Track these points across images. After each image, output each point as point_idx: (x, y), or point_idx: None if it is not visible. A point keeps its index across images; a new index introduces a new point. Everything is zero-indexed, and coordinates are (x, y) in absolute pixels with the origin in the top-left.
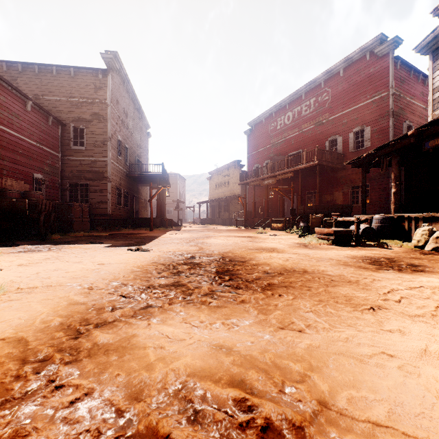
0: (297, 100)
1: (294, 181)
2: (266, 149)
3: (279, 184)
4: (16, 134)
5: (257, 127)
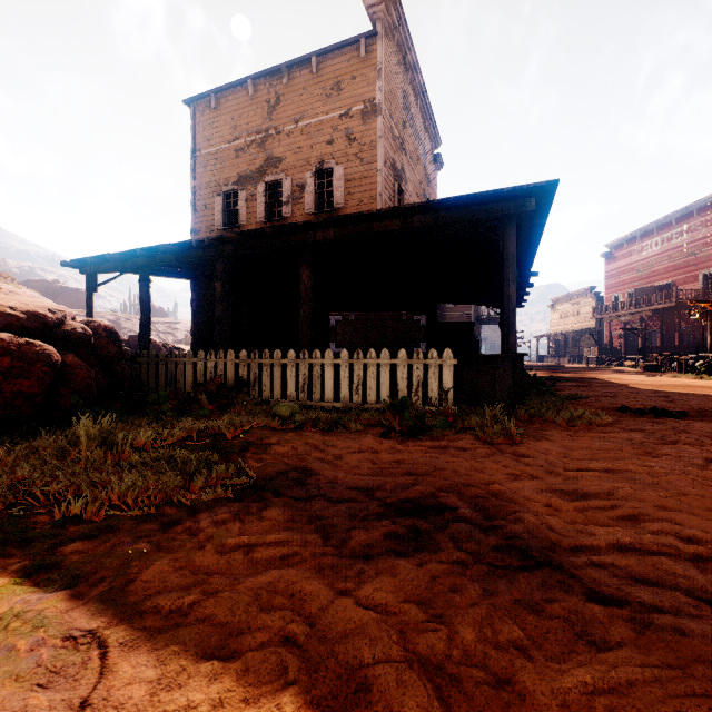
0: (666, 225)
1: (663, 315)
2: (628, 276)
3: (645, 317)
4: None
5: (617, 250)
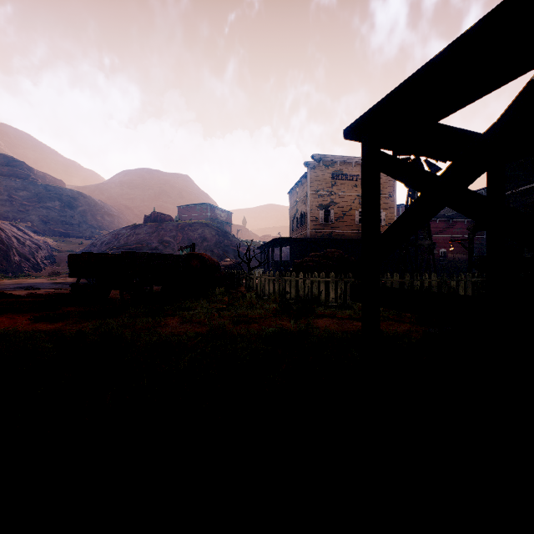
0: None
1: None
2: None
3: None
4: (459, 236)
5: None
